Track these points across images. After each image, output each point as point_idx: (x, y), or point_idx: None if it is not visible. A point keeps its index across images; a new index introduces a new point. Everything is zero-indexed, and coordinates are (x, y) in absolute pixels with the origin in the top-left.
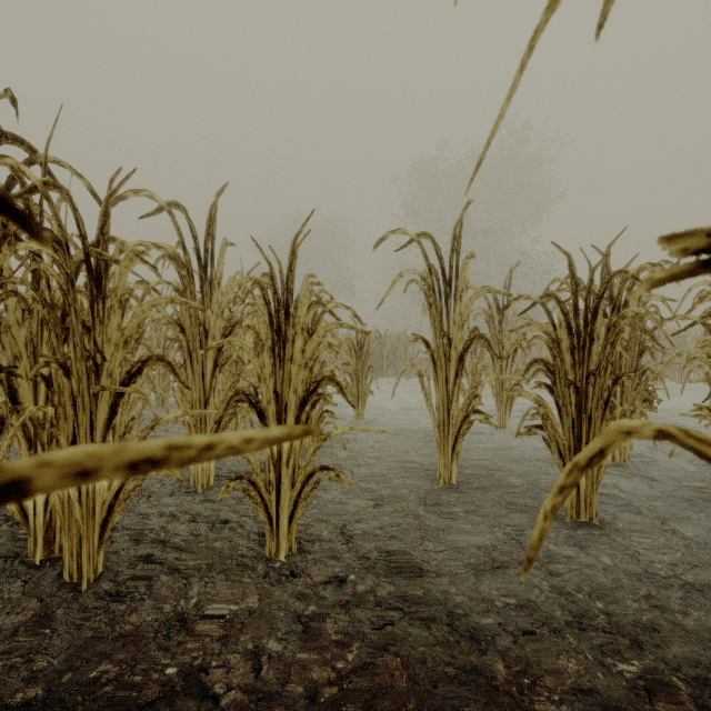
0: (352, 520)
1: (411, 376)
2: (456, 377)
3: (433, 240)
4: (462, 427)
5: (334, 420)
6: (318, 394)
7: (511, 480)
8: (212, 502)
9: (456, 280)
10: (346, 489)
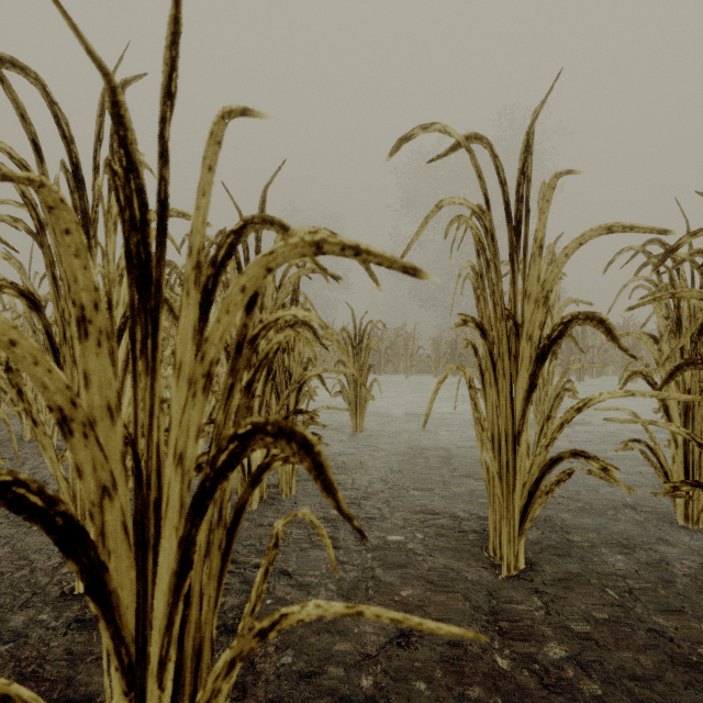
0: (352, 697)
1: (411, 373)
2: (530, 388)
3: (492, 150)
4: (545, 477)
5: (326, 432)
6: (297, 411)
7: (611, 556)
8: (86, 629)
9: (525, 224)
10: (339, 583)
